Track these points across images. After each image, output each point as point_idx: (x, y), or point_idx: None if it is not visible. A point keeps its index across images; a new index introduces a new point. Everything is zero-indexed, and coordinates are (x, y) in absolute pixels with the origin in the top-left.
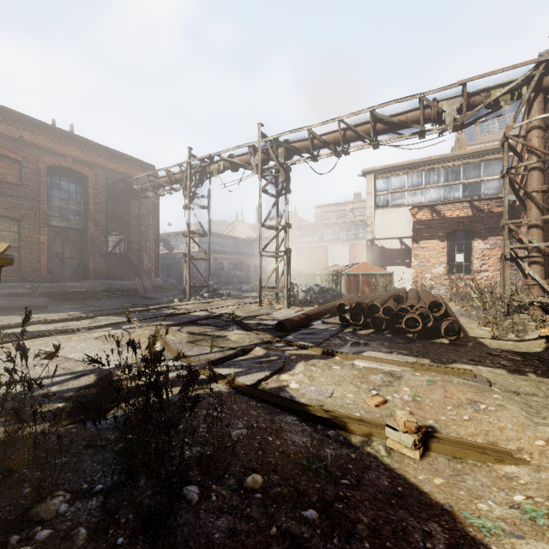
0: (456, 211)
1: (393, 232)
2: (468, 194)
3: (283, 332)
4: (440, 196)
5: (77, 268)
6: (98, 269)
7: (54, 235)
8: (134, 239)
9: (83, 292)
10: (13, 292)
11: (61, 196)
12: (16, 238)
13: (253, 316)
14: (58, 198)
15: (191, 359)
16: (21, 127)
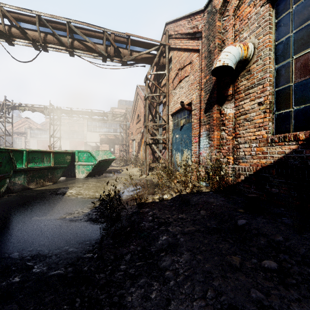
0: (111, 137)
1: (93, 140)
2: (114, 131)
3: None
4: (107, 131)
5: None
6: None
7: None
8: None
9: None
10: None
11: None
12: None
13: None
14: None
15: None
16: None
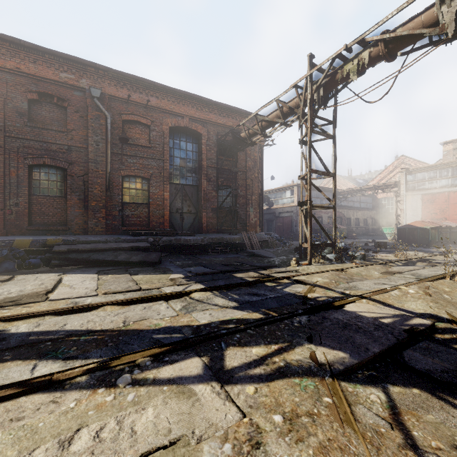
0: None
1: None
2: None
3: None
4: None
5: (193, 222)
6: (209, 223)
7: (175, 192)
8: (241, 193)
9: (196, 245)
10: (135, 246)
11: (180, 156)
12: (147, 195)
13: None
14: (178, 158)
15: None
16: (150, 94)
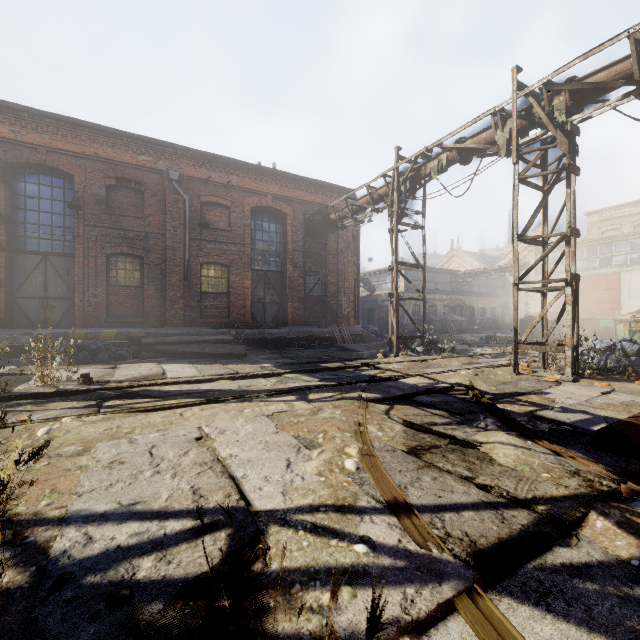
0: None
1: None
2: None
3: (627, 458)
4: None
5: (277, 313)
6: (296, 315)
7: (257, 279)
8: (331, 279)
9: (281, 339)
10: (219, 339)
11: (263, 238)
12: (226, 284)
13: (511, 395)
14: (261, 240)
15: (425, 526)
16: (230, 172)
